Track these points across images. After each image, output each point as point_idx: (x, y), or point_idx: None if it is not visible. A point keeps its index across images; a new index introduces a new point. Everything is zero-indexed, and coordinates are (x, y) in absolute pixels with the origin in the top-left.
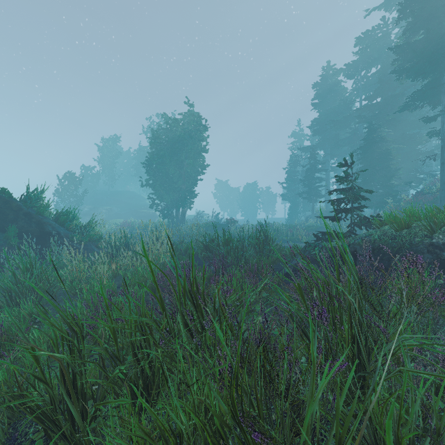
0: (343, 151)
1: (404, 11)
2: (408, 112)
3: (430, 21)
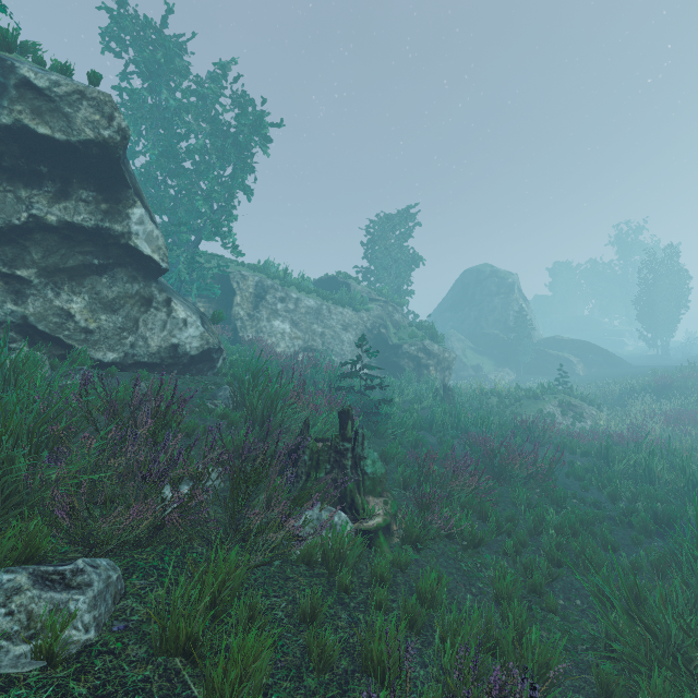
0: None
1: None
2: None
3: None
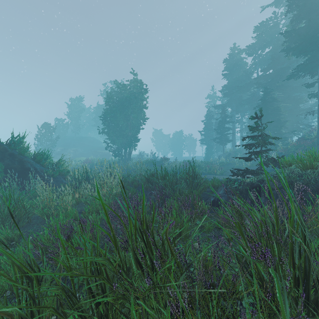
0: (245, 108)
1: (291, 6)
2: (292, 80)
3: (310, 14)
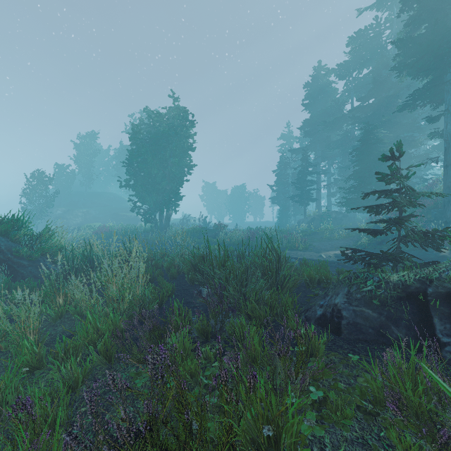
0: (334, 153)
1: (406, 3)
2: (401, 114)
3: (435, 14)
